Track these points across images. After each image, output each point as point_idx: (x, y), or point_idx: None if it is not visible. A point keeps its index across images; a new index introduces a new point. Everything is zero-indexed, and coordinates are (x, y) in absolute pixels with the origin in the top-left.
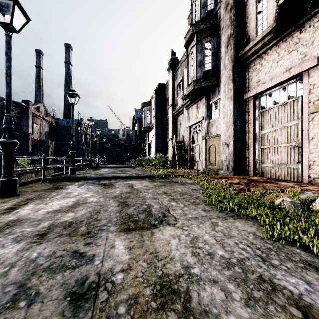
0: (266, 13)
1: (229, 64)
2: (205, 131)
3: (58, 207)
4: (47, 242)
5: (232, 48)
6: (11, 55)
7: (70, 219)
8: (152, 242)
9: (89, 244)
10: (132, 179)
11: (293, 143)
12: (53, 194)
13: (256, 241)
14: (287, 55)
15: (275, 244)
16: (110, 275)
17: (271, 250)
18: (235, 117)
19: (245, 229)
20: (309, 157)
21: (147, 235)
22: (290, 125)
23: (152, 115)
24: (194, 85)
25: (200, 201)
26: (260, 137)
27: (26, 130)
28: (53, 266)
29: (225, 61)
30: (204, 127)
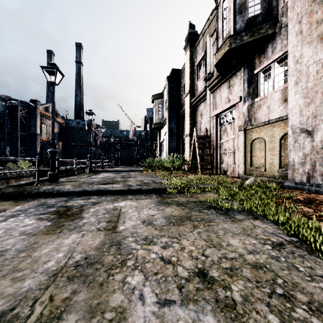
0: None
1: None
2: (244, 118)
3: None
4: None
5: None
6: None
7: None
8: None
9: None
10: (129, 195)
11: None
12: None
13: None
14: None
15: None
16: None
17: None
18: None
19: None
20: None
21: None
22: None
23: (165, 109)
24: (230, 44)
25: None
26: None
27: (34, 131)
28: None
29: None
30: (241, 113)
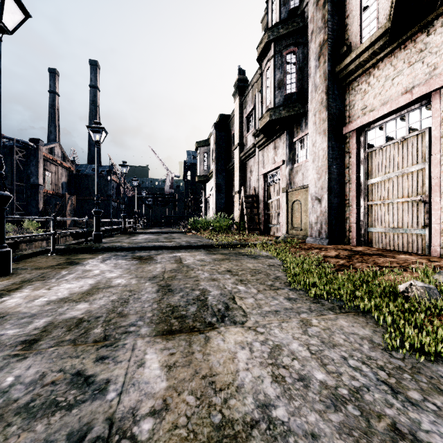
0: (377, 8)
1: (321, 83)
2: (286, 181)
3: (66, 293)
4: (34, 356)
5: (325, 60)
6: (0, 66)
7: (81, 313)
8: (207, 356)
9: (103, 359)
10: (181, 250)
11: (416, 197)
12: (63, 272)
13: (376, 355)
14: (407, 68)
15: (408, 360)
16: (131, 423)
17: (403, 371)
18: (330, 161)
19: (355, 331)
20: (441, 218)
21: (199, 341)
22: (412, 171)
23: (211, 159)
24: (271, 116)
25: (281, 284)
26: (367, 189)
27: (35, 180)
28: (35, 403)
29: (315, 80)
30: (284, 176)
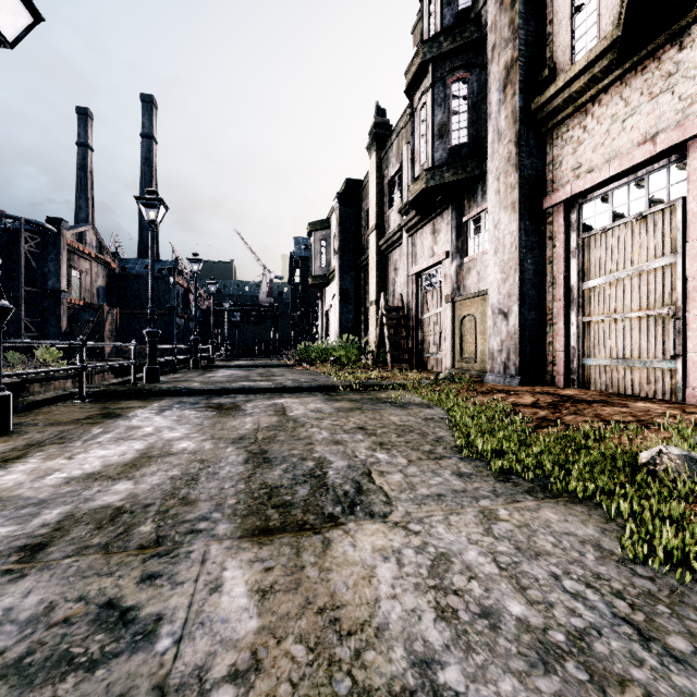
0: (597, 7)
1: (508, 128)
2: (452, 284)
3: (98, 464)
4: (39, 574)
5: (515, 92)
6: None
7: (119, 498)
8: (326, 574)
9: (153, 579)
10: (285, 394)
11: (662, 309)
12: (95, 430)
13: (609, 571)
14: (647, 102)
15: (663, 581)
16: (196, 695)
17: (656, 600)
18: (522, 252)
19: (571, 529)
20: None
21: (312, 548)
22: (654, 267)
23: (333, 250)
24: (428, 181)
25: (445, 450)
26: (581, 296)
27: (55, 284)
28: (33, 658)
29: (498, 122)
30: (449, 276)
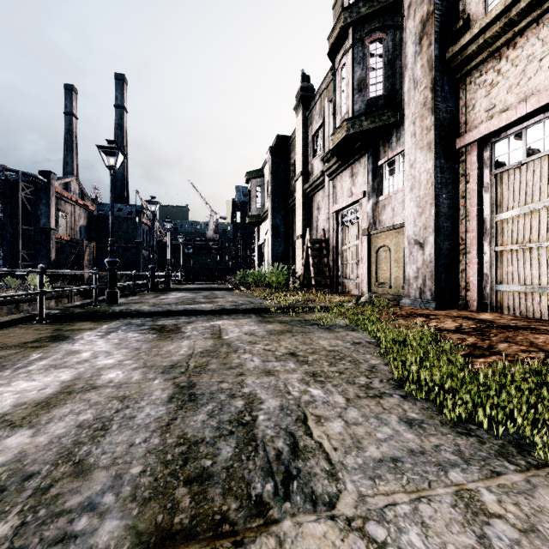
0: None
1: (423, 76)
2: (369, 219)
3: (9, 403)
4: None
5: (431, 42)
6: None
7: (1, 462)
8: None
9: None
10: (223, 316)
11: None
12: (34, 355)
13: None
14: None
15: None
16: None
17: None
18: (437, 187)
19: None
20: None
21: None
22: None
23: (266, 194)
24: (348, 129)
25: (382, 383)
26: (494, 227)
27: (46, 223)
28: None
29: (414, 72)
30: (365, 213)
